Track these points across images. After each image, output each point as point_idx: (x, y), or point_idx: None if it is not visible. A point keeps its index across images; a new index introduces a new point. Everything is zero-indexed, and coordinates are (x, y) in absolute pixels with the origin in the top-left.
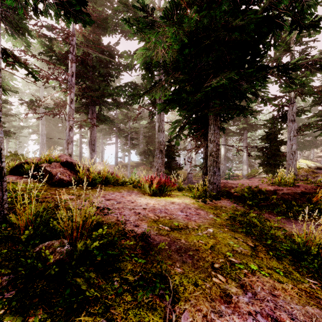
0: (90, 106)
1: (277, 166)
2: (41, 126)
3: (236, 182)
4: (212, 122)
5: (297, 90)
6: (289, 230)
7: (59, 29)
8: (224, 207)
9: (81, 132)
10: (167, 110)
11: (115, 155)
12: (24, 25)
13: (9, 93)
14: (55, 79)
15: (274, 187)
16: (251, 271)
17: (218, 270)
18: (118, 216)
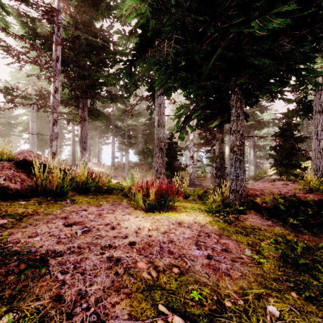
0: (81, 99)
1: (293, 167)
2: (31, 123)
3: (257, 187)
4: (233, 104)
5: None
6: None
7: (41, 6)
8: (256, 228)
9: (74, 130)
10: (170, 93)
11: (112, 154)
12: None
13: None
14: (34, 62)
15: (318, 196)
16: None
17: None
18: (66, 280)
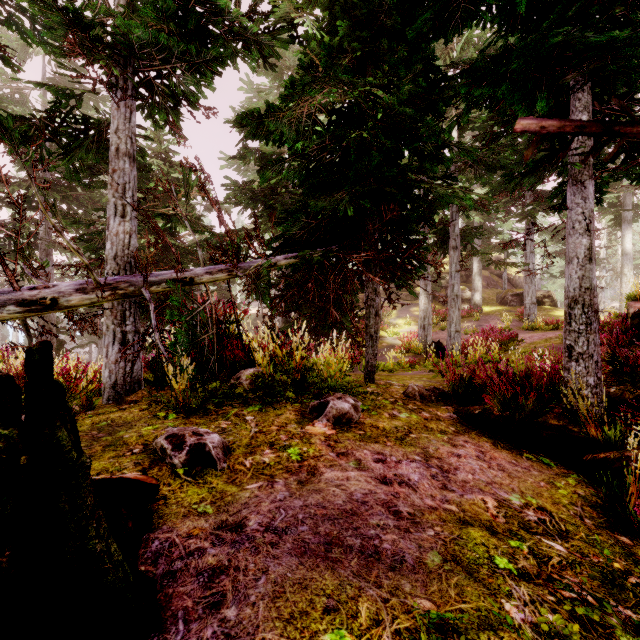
0: None
1: None
2: None
3: None
4: None
5: None
6: None
7: None
8: None
9: None
10: None
11: None
12: None
13: None
14: None
15: None
16: None
17: None
18: None
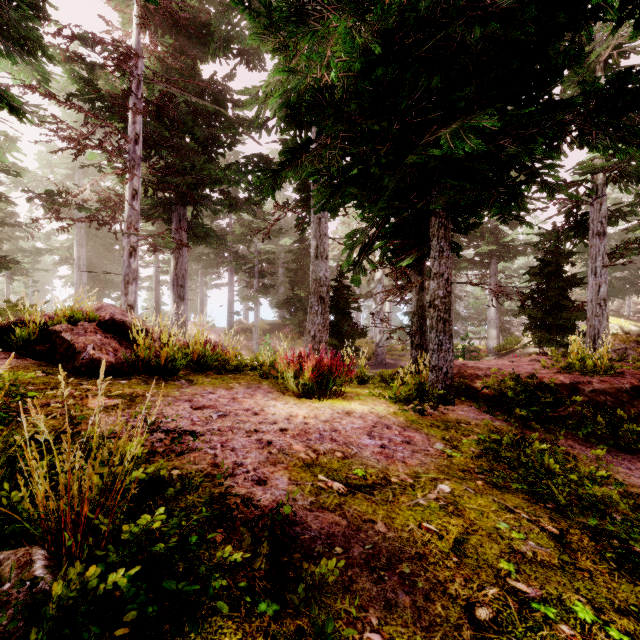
0: (175, 206)
1: (563, 331)
2: (77, 249)
3: (483, 365)
4: (434, 233)
5: (612, 169)
6: (623, 482)
7: (108, 45)
8: (464, 422)
9: (158, 261)
10: (336, 209)
11: (228, 307)
12: (32, 32)
13: (12, 182)
14: (98, 147)
15: (572, 378)
16: (581, 628)
17: (490, 635)
18: (217, 454)
